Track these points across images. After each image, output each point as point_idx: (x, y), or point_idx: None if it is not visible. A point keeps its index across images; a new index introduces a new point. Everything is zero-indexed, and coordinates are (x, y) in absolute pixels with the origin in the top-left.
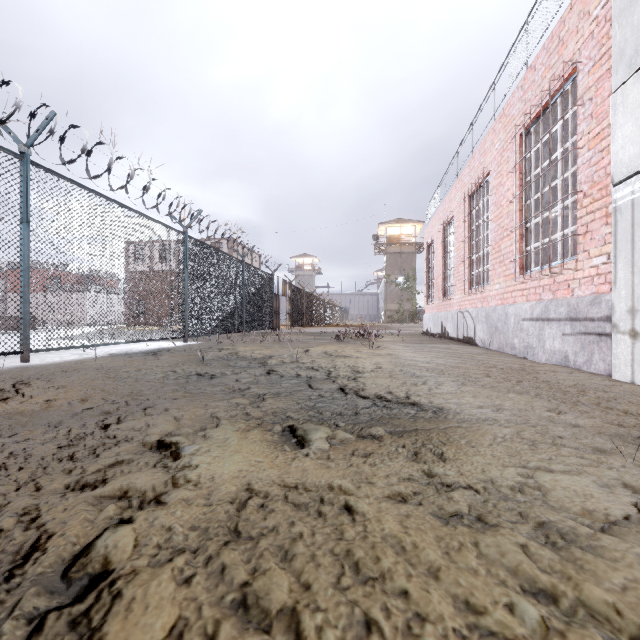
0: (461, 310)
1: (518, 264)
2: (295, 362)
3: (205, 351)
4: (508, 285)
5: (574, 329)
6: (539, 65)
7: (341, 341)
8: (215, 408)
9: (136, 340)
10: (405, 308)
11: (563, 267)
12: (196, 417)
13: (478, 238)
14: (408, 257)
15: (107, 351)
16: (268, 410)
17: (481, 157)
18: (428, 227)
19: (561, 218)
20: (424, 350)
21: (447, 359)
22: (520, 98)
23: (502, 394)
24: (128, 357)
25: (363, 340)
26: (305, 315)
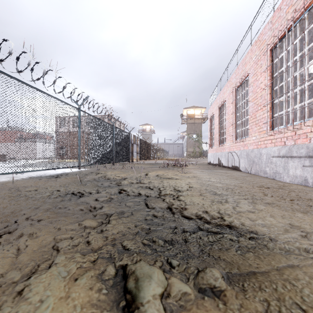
0: (230, 151)
1: (268, 124)
2: (139, 183)
3: (87, 175)
4: (261, 137)
5: (312, 163)
6: (284, 6)
7: (165, 168)
8: (63, 234)
9: (48, 168)
10: (196, 150)
11: (304, 124)
12: (37, 250)
13: (241, 111)
14: (198, 125)
15: (30, 175)
16: (108, 237)
17: (243, 67)
18: (210, 108)
19: (299, 95)
20: (213, 174)
21: (230, 180)
22: (270, 28)
23: (291, 214)
24: (39, 179)
25: (177, 167)
26: (146, 154)
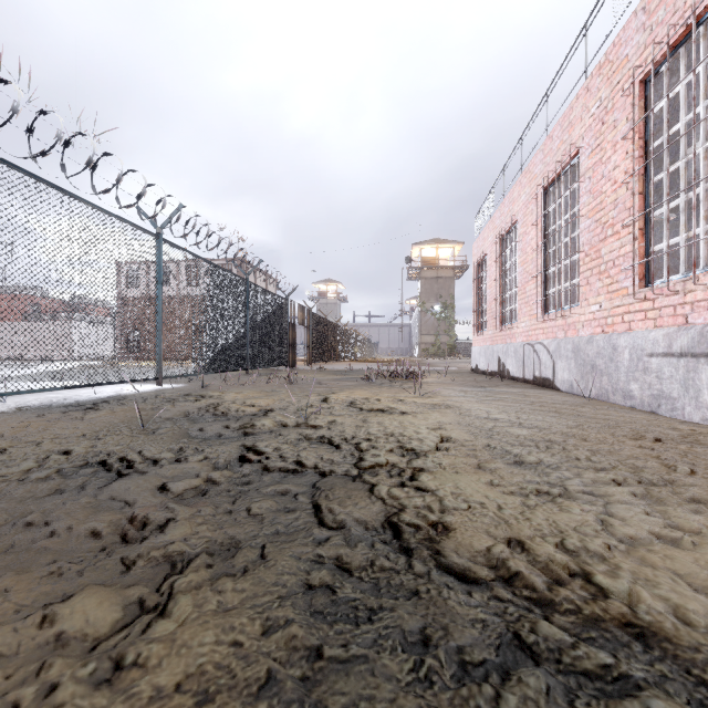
0: (530, 342)
1: (636, 273)
2: (302, 426)
3: (173, 401)
4: (616, 305)
5: None
6: None
7: (373, 383)
8: None
9: (74, 385)
10: (442, 341)
11: None
12: None
13: (561, 243)
14: (446, 282)
15: (25, 402)
16: None
17: (564, 133)
18: (478, 240)
19: None
20: (494, 398)
21: (544, 417)
22: (641, 26)
23: None
24: (38, 415)
25: (401, 381)
26: (327, 348)
